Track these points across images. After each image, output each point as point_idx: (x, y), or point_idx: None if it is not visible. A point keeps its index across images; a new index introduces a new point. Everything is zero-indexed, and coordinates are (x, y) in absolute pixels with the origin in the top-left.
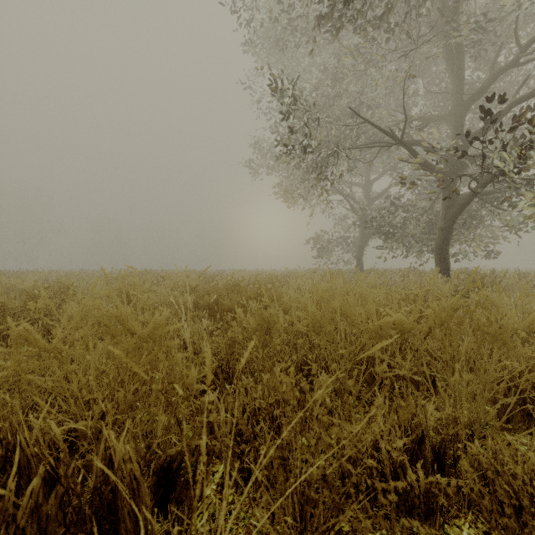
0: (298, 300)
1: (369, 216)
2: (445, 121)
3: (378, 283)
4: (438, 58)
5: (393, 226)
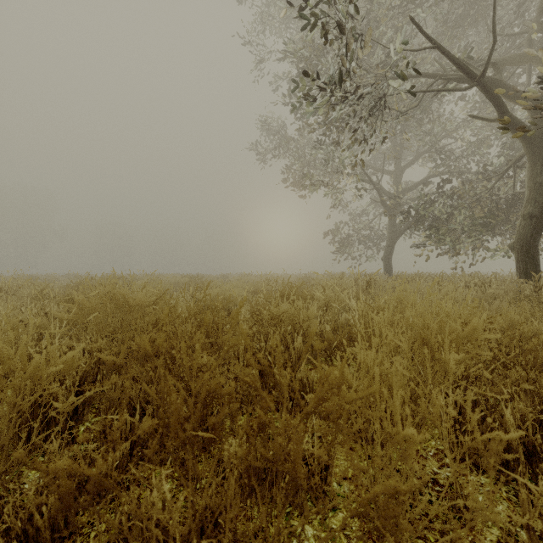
0: (390, 384)
1: (399, 210)
2: (533, 62)
3: (456, 297)
4: (499, 1)
5: (436, 220)
